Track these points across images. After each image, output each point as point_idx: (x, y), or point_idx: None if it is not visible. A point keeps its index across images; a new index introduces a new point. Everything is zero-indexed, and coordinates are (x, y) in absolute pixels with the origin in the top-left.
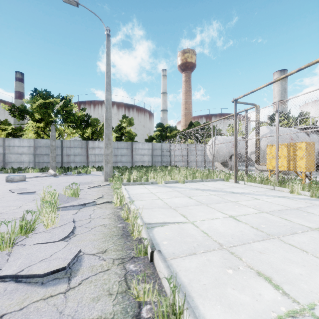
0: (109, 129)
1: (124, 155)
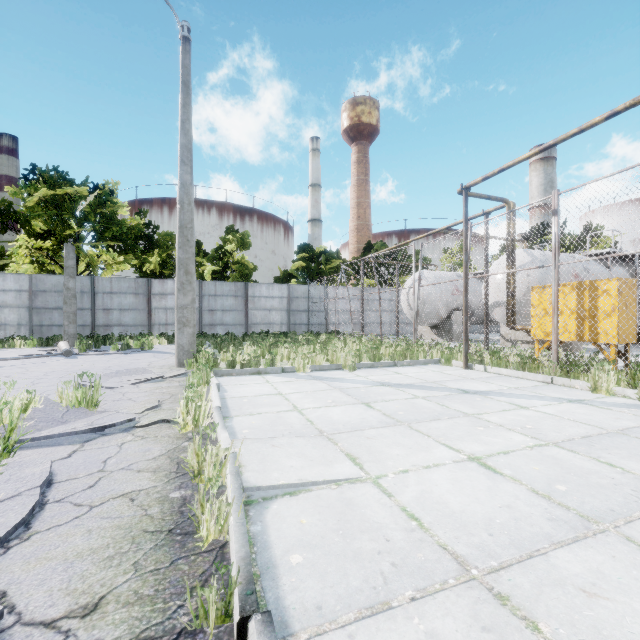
0: (188, 251)
1: (230, 311)
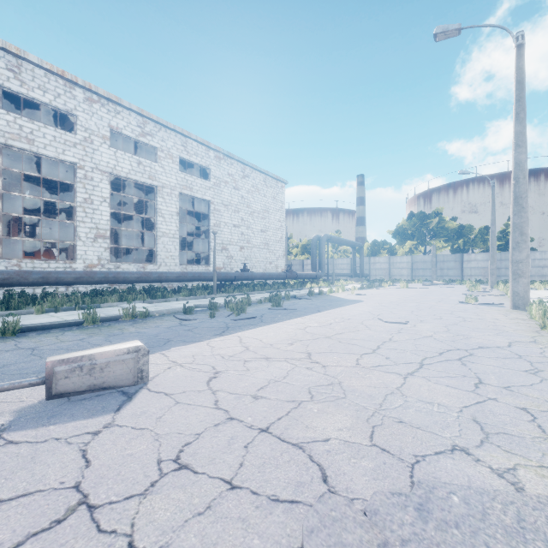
0: (493, 252)
1: None
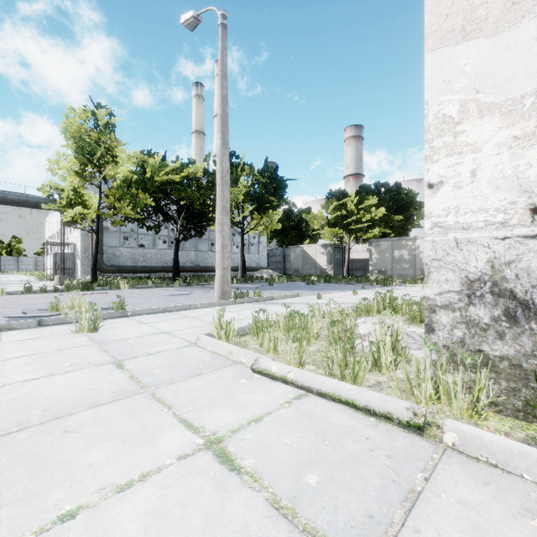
0: None
1: (12, 265)
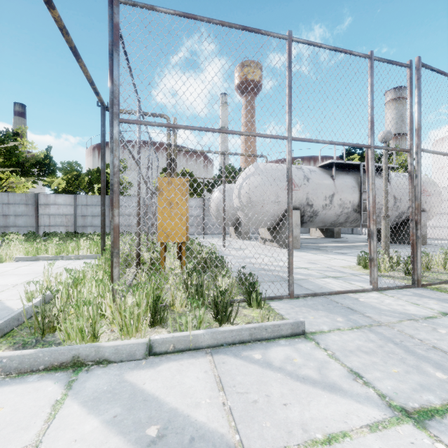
0: None
1: (98, 216)
